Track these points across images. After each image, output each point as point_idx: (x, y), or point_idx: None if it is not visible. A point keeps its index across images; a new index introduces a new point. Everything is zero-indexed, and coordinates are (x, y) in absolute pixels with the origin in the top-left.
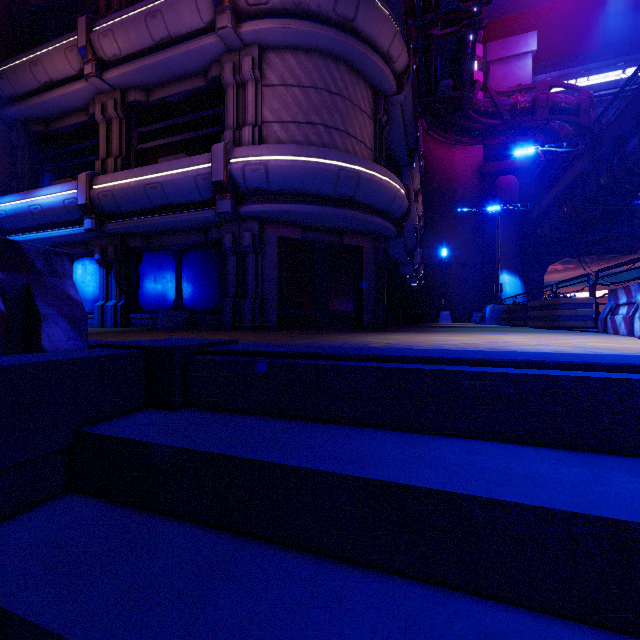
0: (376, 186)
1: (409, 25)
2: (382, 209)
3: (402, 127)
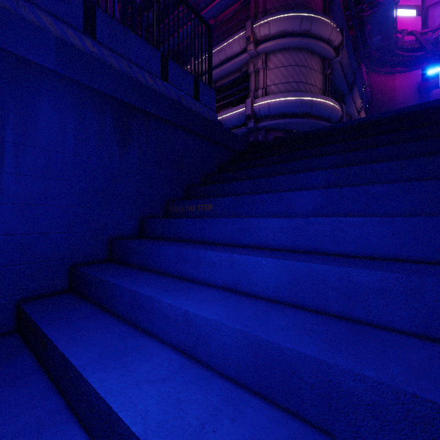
0: (321, 106)
1: (346, 15)
2: (325, 117)
3: (341, 73)
